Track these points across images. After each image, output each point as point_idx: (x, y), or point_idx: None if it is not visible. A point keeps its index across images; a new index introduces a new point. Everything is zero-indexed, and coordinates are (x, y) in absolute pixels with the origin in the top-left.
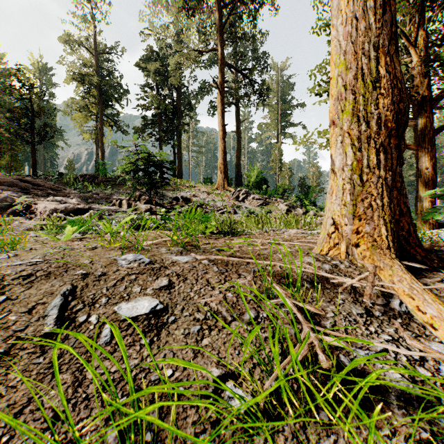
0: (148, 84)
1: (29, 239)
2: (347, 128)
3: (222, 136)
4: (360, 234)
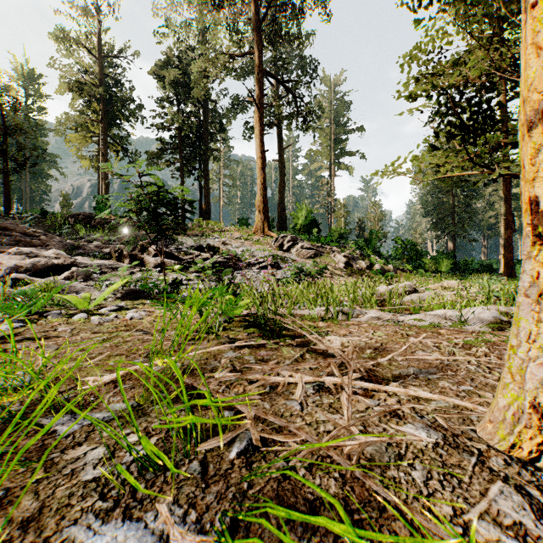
0: (166, 98)
1: None
2: None
3: (261, 165)
4: None
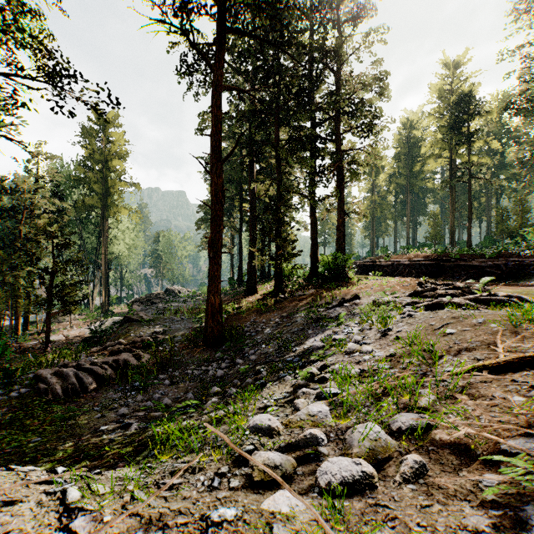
0: None
1: None
2: None
3: None
4: None
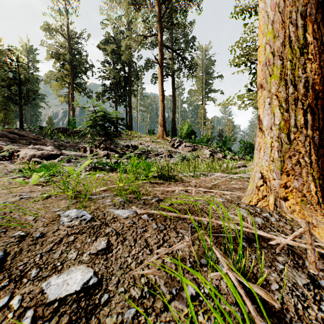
0: (107, 61)
1: (4, 182)
2: (275, 91)
3: (161, 99)
4: (288, 188)
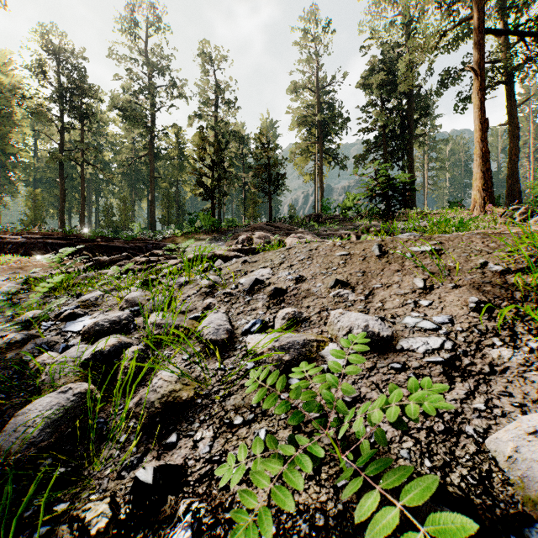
0: (371, 102)
1: None
2: None
3: (480, 136)
4: None
